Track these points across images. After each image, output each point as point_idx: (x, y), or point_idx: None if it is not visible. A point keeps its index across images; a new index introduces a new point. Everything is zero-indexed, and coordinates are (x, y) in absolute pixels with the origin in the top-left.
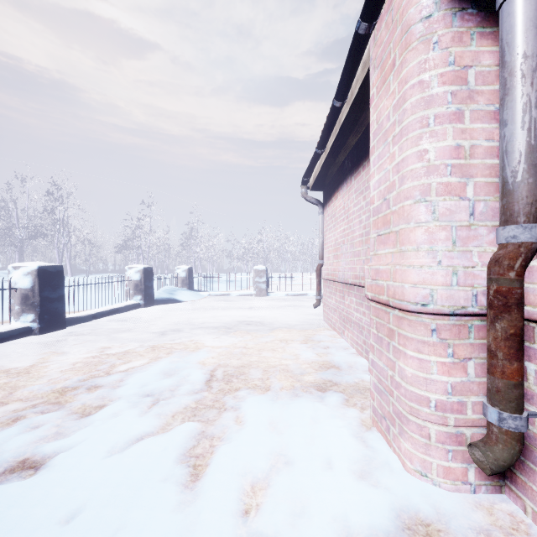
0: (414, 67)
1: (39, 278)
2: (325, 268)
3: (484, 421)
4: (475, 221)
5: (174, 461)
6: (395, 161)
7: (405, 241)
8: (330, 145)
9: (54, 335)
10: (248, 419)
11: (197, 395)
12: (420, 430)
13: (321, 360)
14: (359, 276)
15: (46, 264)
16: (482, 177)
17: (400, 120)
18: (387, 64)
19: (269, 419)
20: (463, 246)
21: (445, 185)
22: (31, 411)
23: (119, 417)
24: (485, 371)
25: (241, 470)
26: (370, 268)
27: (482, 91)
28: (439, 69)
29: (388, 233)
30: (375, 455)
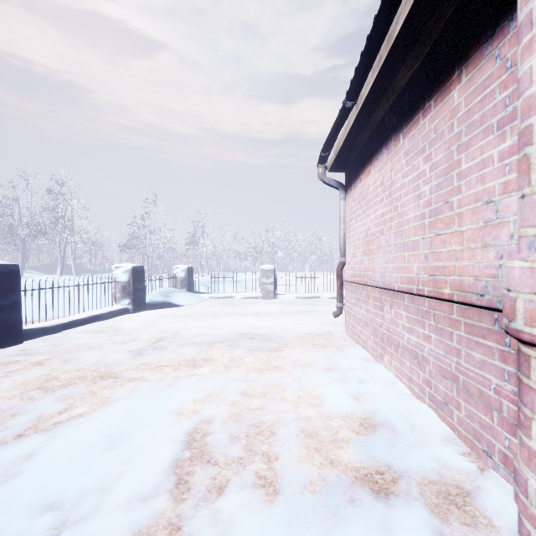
0: None
1: None
2: (349, 268)
3: None
4: None
5: None
6: None
7: None
8: (366, 90)
9: (3, 353)
10: None
11: (143, 512)
12: None
13: (360, 410)
14: (418, 280)
15: None
16: None
17: None
18: None
19: None
20: None
21: None
22: None
23: None
24: None
25: None
26: None
27: None
28: None
29: None
30: None
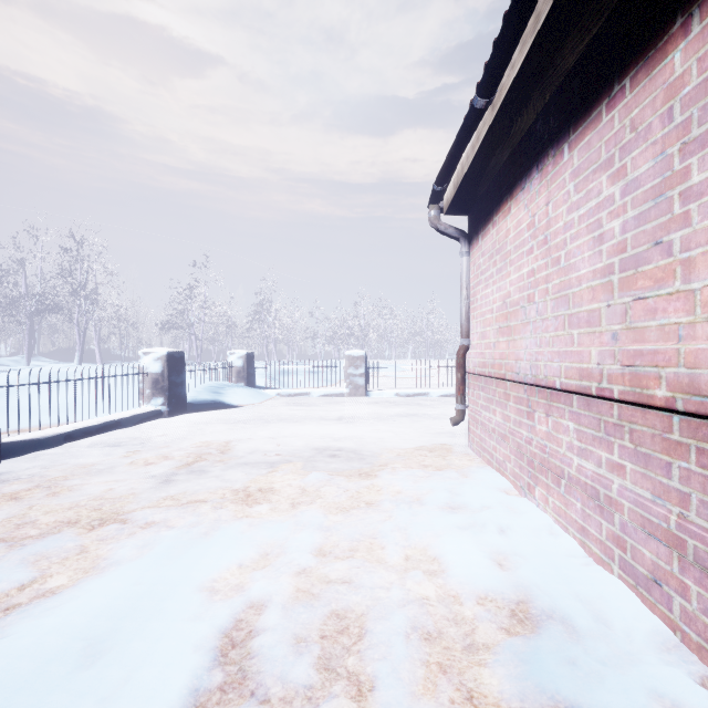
0: None
1: None
2: (475, 354)
3: None
4: None
5: None
6: None
7: None
8: (510, 76)
9: None
10: None
11: None
12: None
13: (508, 585)
14: (600, 373)
15: None
16: None
17: None
18: None
19: None
20: None
21: None
22: None
23: None
24: None
25: None
26: None
27: None
28: None
29: None
30: None
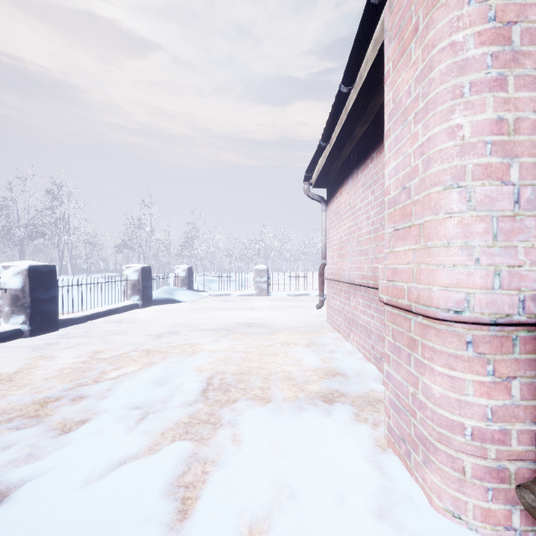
0: (443, 27)
1: (29, 278)
2: (328, 268)
3: (532, 454)
4: (520, 210)
5: (160, 493)
6: (418, 142)
7: (432, 235)
8: (335, 137)
9: (46, 337)
10: (247, 438)
11: (191, 408)
12: (452, 462)
13: (326, 366)
14: (367, 276)
15: (37, 264)
16: (529, 157)
17: (425, 93)
18: (407, 31)
19: (271, 439)
20: (506, 240)
21: (484, 167)
22: (5, 427)
23: (101, 435)
24: (533, 392)
25: (237, 506)
26: (385, 268)
27: (529, 52)
28: (476, 26)
29: (408, 227)
30: (394, 486)
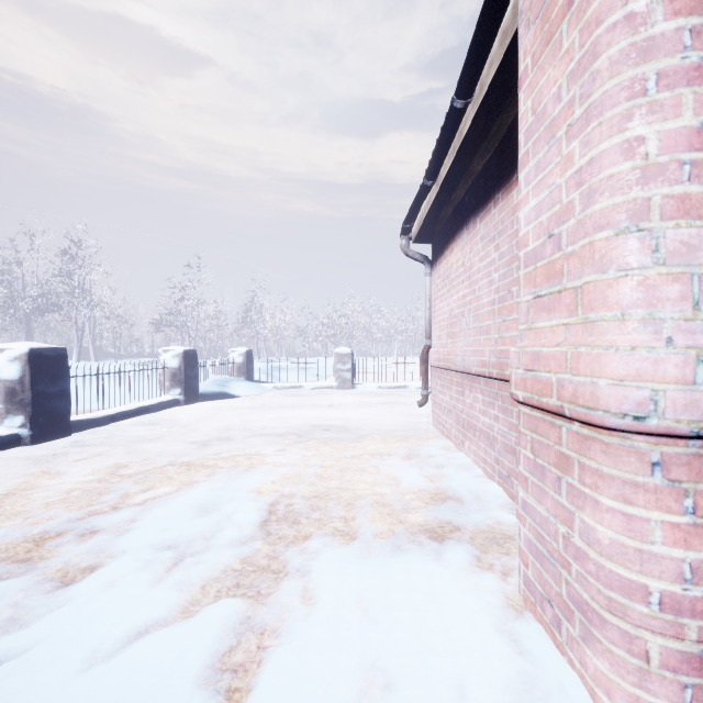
0: None
1: (30, 366)
2: (434, 352)
3: None
4: None
5: (194, 681)
6: (573, 167)
7: (597, 303)
8: (444, 172)
9: (53, 445)
10: (323, 594)
11: (245, 548)
12: (629, 643)
13: (433, 487)
14: (489, 363)
15: (41, 346)
16: None
17: (585, 93)
18: (555, 7)
19: (357, 596)
20: None
21: (680, 200)
22: None
23: (116, 590)
24: None
25: None
26: (521, 352)
27: None
28: None
29: (556, 292)
30: (538, 671)
